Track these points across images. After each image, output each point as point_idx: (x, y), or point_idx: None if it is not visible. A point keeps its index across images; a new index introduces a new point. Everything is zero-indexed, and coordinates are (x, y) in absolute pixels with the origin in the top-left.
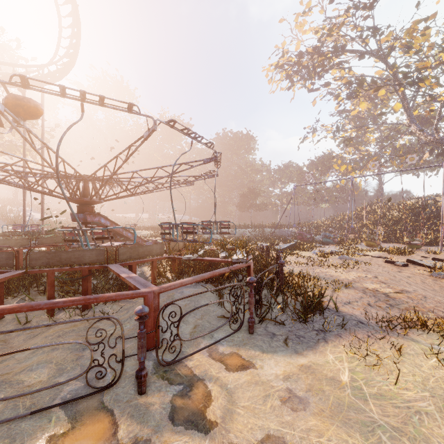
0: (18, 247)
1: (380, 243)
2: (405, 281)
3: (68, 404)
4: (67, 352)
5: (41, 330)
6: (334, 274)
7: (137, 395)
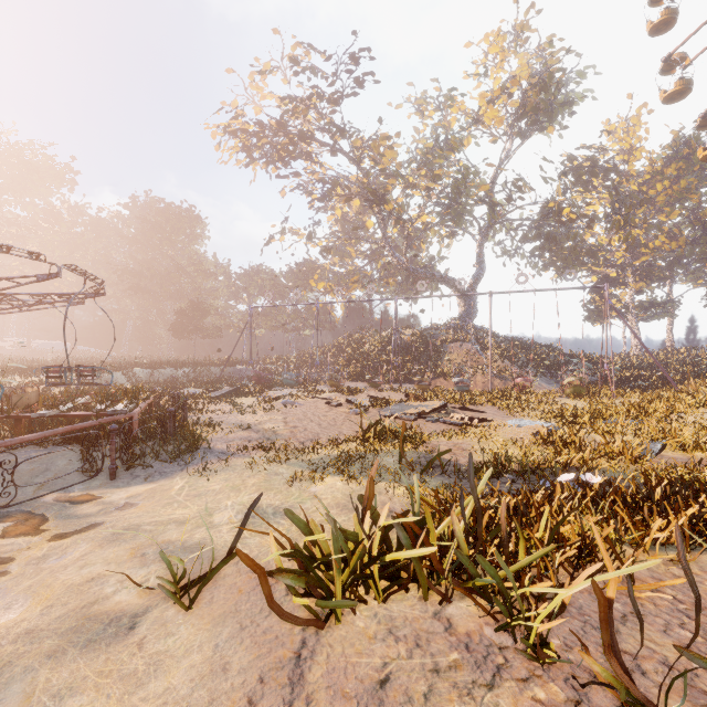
0: None
1: (345, 382)
2: (311, 419)
3: None
4: None
5: None
6: (246, 419)
7: None
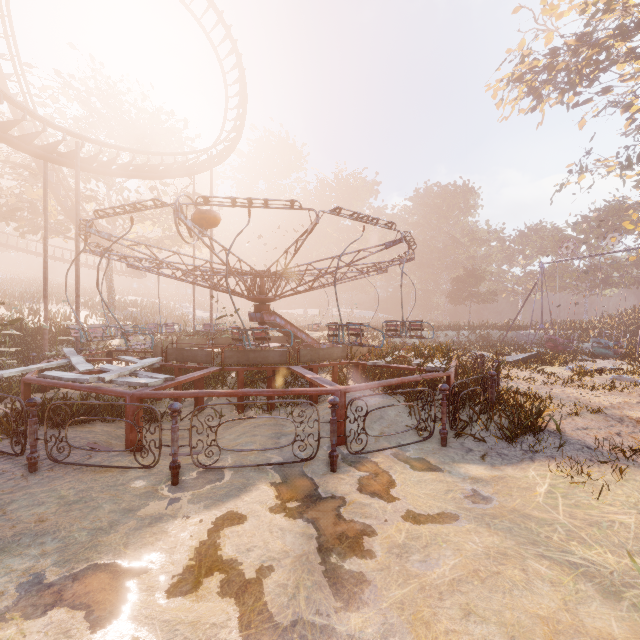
0: (198, 347)
1: None
2: None
3: (277, 469)
4: (266, 438)
5: (235, 424)
6: (582, 396)
7: (330, 472)
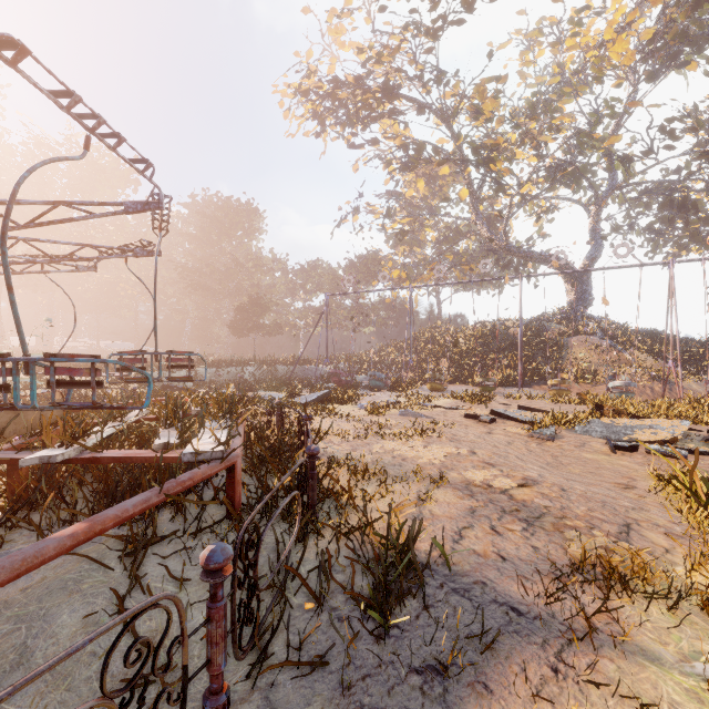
0: None
1: (447, 385)
2: (513, 454)
3: None
4: None
5: None
6: (408, 454)
7: None
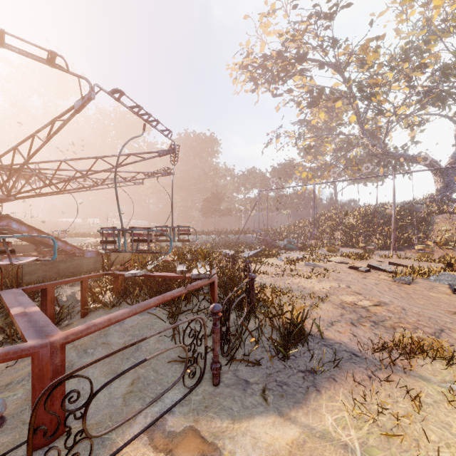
0: None
1: (339, 248)
2: (376, 289)
3: None
4: None
5: None
6: (307, 285)
7: None
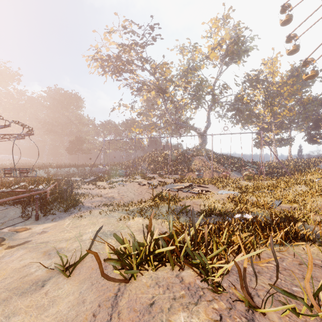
0: None
1: (147, 174)
2: (131, 191)
3: None
4: None
5: None
6: (100, 192)
7: None
